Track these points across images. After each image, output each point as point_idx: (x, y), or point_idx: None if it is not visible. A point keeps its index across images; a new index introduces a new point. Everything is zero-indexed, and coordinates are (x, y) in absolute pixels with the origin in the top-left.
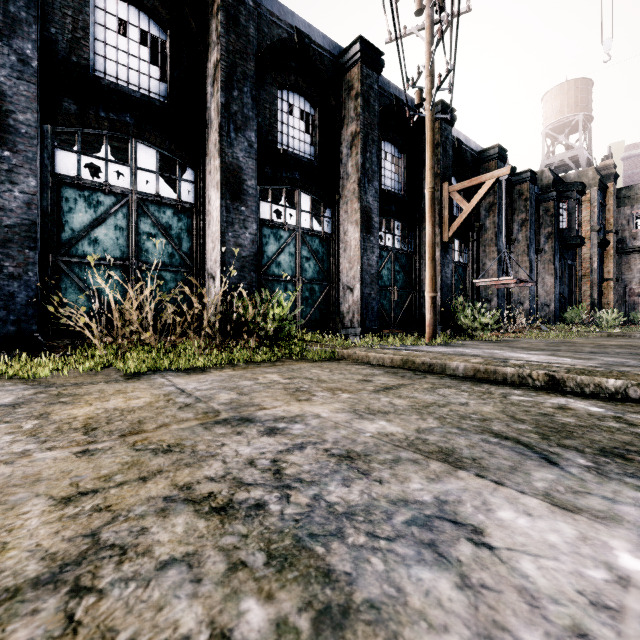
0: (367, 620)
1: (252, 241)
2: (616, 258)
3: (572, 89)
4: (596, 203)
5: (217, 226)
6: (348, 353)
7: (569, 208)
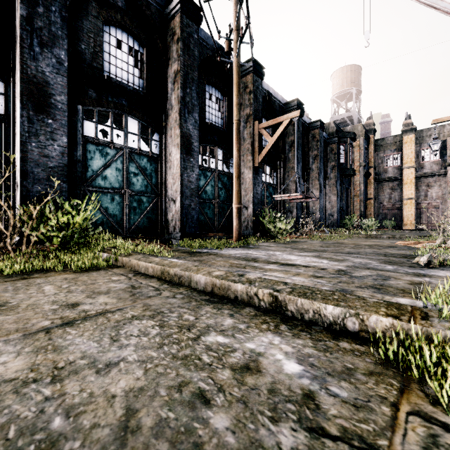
0: None
1: (62, 153)
2: (375, 185)
3: (349, 71)
4: (363, 147)
5: (18, 135)
6: (125, 261)
7: (346, 149)
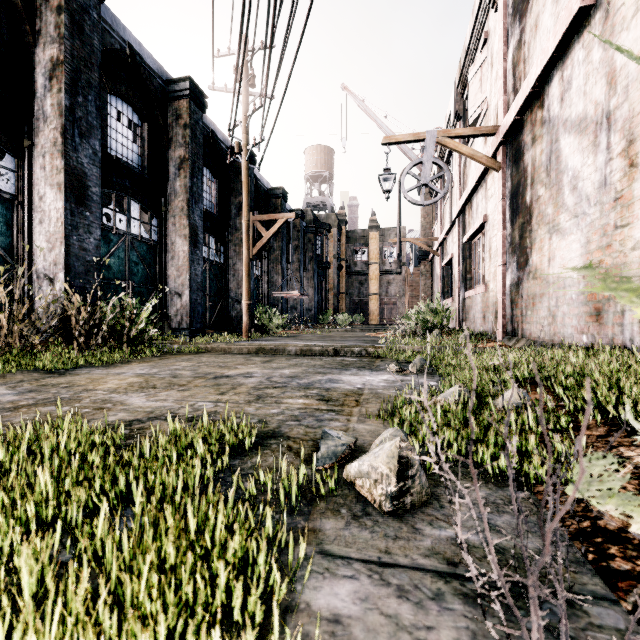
0: (333, 388)
1: (96, 246)
2: (346, 278)
3: (323, 152)
4: (336, 239)
5: (59, 227)
6: (212, 347)
7: (322, 241)
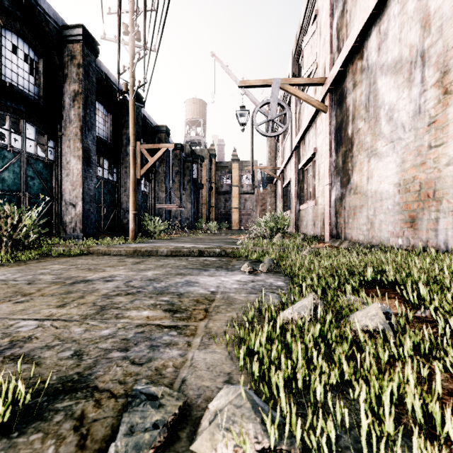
0: (186, 293)
1: None
2: (215, 196)
3: (198, 104)
4: (208, 167)
5: None
6: (94, 250)
7: (197, 168)
